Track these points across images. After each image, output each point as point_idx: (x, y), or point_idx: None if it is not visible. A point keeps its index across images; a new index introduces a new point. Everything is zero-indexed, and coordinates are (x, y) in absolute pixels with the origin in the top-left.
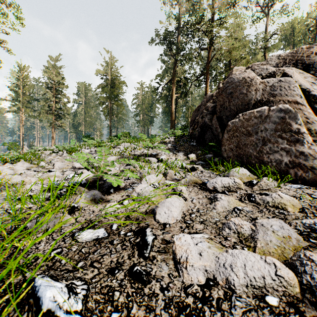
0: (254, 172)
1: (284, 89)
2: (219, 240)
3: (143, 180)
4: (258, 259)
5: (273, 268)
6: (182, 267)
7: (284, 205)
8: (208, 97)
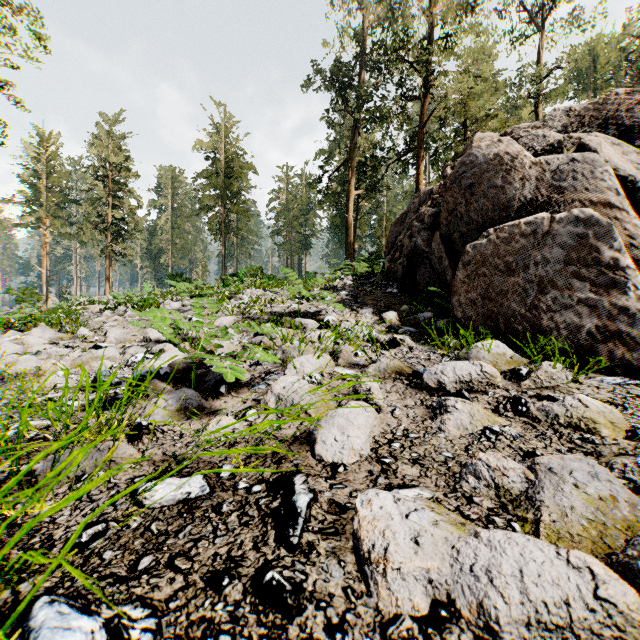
0: (522, 349)
1: (581, 177)
2: (456, 505)
3: (290, 366)
4: (551, 556)
5: (587, 579)
6: (375, 572)
7: (591, 423)
8: (422, 195)
